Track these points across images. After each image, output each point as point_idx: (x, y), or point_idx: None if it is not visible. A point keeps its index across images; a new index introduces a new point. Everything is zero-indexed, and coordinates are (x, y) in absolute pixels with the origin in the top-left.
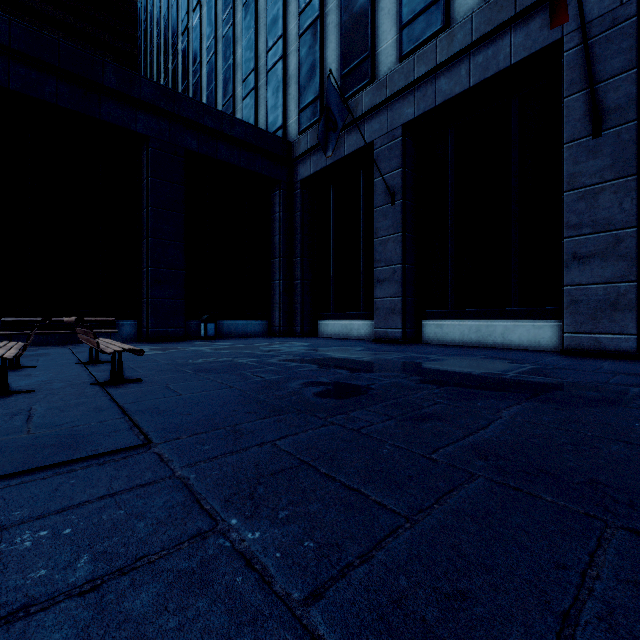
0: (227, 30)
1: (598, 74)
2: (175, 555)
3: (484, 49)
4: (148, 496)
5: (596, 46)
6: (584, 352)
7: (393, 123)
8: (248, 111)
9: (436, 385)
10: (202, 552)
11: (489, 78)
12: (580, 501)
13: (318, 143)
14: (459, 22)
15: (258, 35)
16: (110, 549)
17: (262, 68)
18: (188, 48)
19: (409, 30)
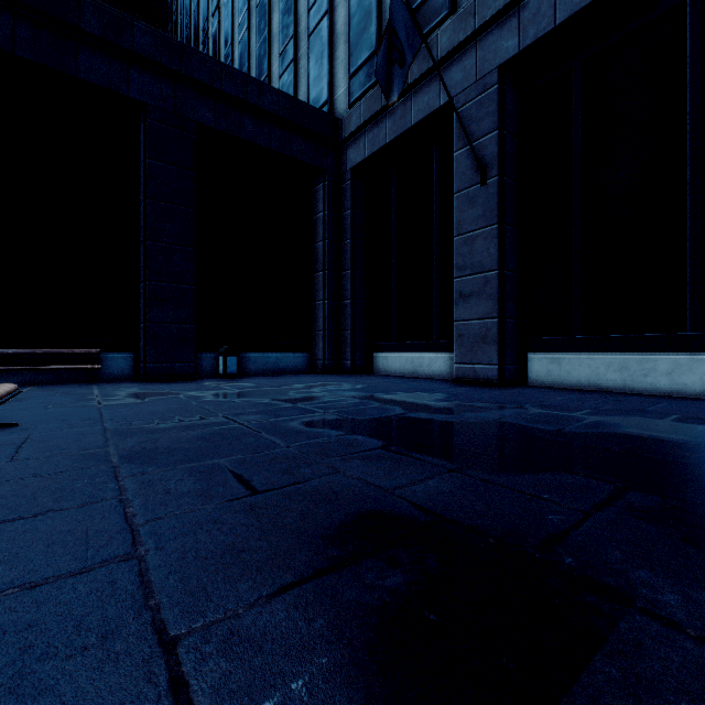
0: None
1: None
2: None
3: None
4: None
5: None
6: None
7: (484, 66)
8: (286, 90)
9: None
10: None
11: None
12: None
13: (375, 114)
14: None
15: None
16: None
17: (303, 33)
18: (219, 30)
19: None
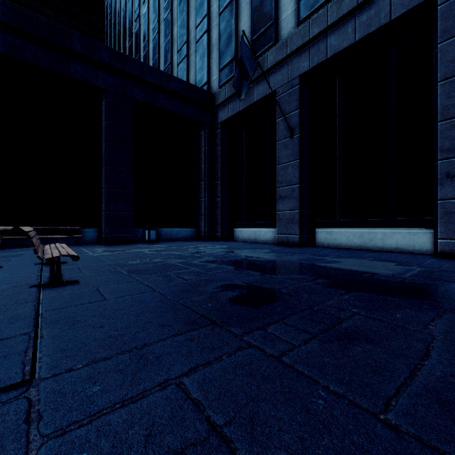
0: (167, 14)
1: None
2: None
3: (367, 10)
4: None
5: None
6: None
7: (292, 74)
8: (182, 73)
9: (343, 290)
10: None
11: (372, 33)
12: None
13: (234, 93)
14: None
15: (189, 16)
16: None
17: (192, 40)
18: (139, 30)
19: (305, 0)
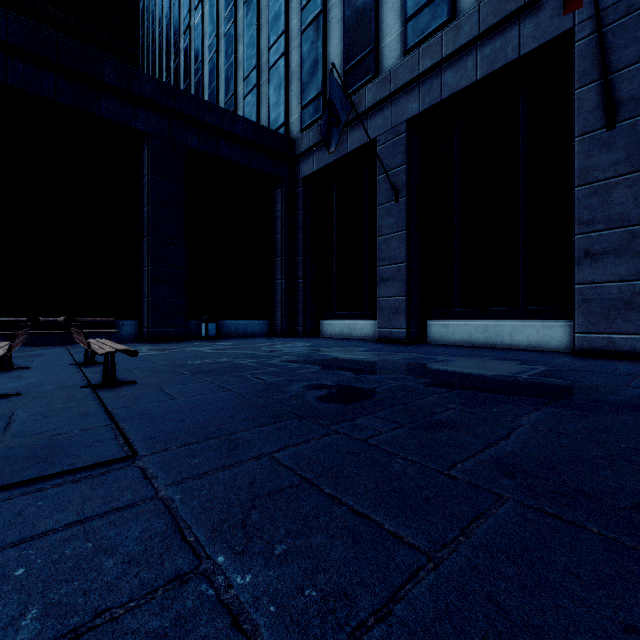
0: (229, 28)
1: (612, 64)
2: (145, 608)
3: (492, 41)
4: (123, 523)
5: (610, 35)
6: (597, 353)
7: (397, 118)
8: (250, 109)
9: (446, 388)
10: (179, 604)
11: (497, 71)
12: (633, 533)
13: (321, 140)
14: (466, 13)
15: (260, 32)
16: (66, 599)
17: (264, 65)
18: (190, 47)
19: (414, 23)
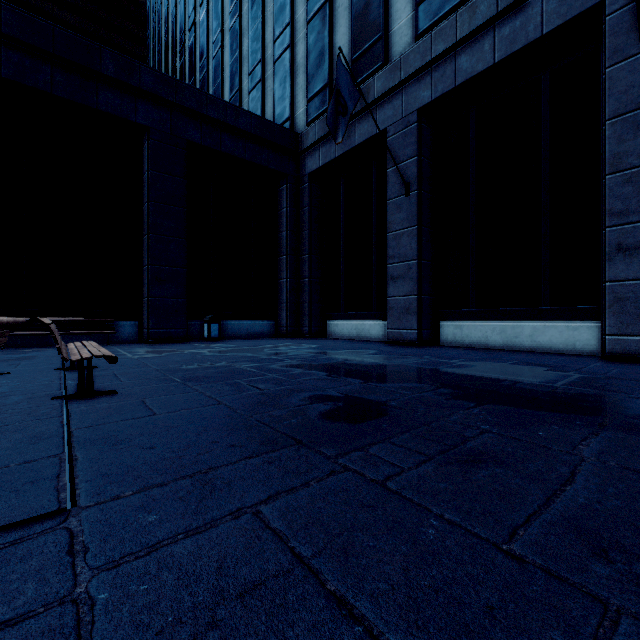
0: (234, 22)
1: None
2: None
3: (511, 20)
4: None
5: None
6: (631, 357)
7: (408, 108)
8: (255, 104)
9: (473, 402)
10: None
11: (517, 52)
12: None
13: (327, 133)
14: None
15: (265, 25)
16: None
17: (269, 59)
18: (195, 44)
19: (426, 6)
